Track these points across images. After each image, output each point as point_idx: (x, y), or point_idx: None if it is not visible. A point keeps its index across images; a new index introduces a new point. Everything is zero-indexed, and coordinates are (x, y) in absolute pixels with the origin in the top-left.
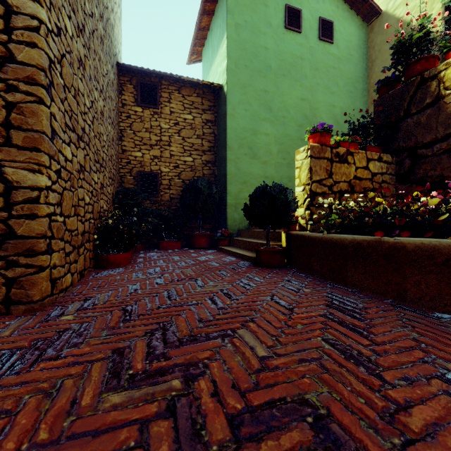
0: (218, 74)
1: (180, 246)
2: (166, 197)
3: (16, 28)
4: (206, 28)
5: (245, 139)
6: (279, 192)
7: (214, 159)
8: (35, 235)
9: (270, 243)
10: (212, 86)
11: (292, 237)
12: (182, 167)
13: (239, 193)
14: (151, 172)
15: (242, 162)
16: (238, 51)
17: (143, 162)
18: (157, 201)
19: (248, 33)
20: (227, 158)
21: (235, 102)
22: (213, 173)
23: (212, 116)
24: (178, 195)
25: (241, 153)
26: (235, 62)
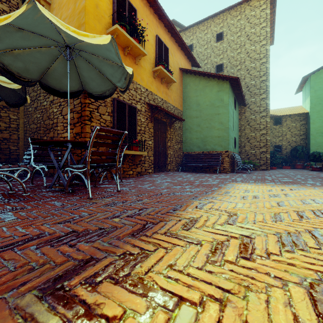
0: (307, 106)
1: (290, 168)
2: (284, 152)
3: (267, 141)
4: (303, 85)
5: (319, 130)
6: (317, 153)
7: (305, 137)
8: (269, 162)
9: (319, 166)
10: (304, 113)
11: (322, 164)
12: (291, 142)
13: (316, 150)
14: (278, 145)
15: (318, 139)
16: (315, 100)
17: (276, 142)
18: (281, 154)
19: (321, 91)
20: (310, 138)
21: (314, 118)
22: (305, 142)
23: (304, 122)
24: (289, 151)
25: (317, 135)
26: (314, 104)
